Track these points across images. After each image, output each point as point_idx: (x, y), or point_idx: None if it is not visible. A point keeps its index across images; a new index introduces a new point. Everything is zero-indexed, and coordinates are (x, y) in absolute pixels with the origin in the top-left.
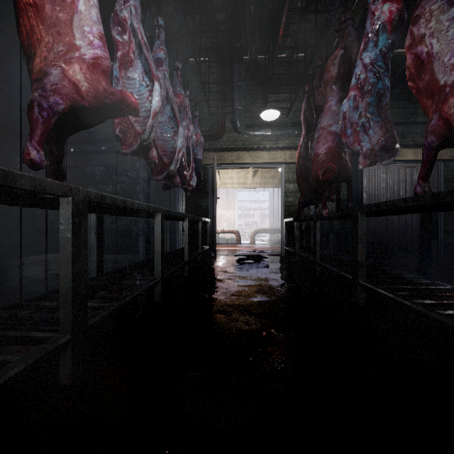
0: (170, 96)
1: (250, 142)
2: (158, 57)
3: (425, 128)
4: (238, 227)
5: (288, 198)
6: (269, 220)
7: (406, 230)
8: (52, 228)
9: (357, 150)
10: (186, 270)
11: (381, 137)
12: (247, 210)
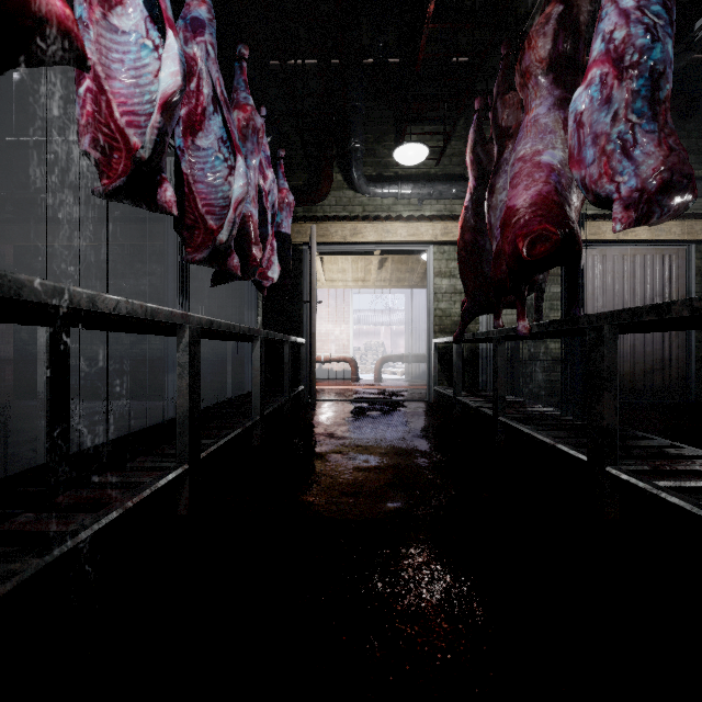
0: (220, 93)
1: (374, 206)
2: (195, 16)
3: None
4: (354, 351)
5: (439, 303)
6: (406, 340)
7: (634, 358)
8: (25, 354)
9: (604, 195)
10: (256, 435)
11: (658, 166)
12: (369, 324)
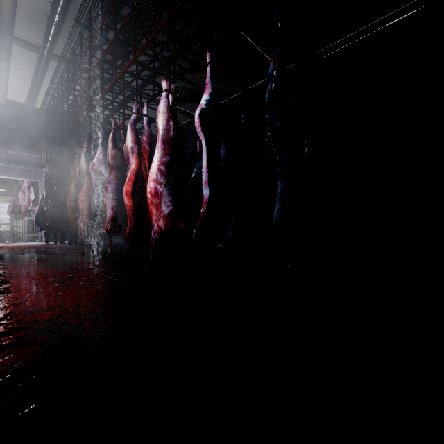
0: None
1: None
2: None
3: None
4: None
5: None
6: None
7: None
8: None
9: None
10: None
11: None
12: (1, 208)
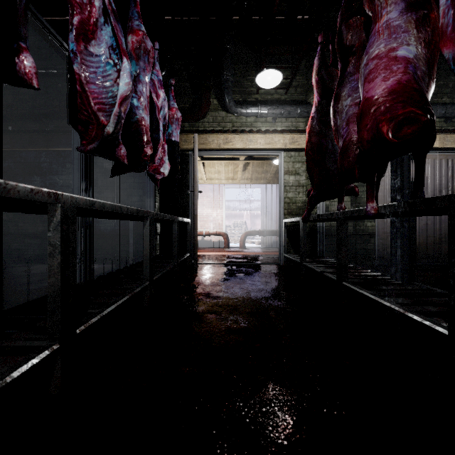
0: (107, 1)
1: (240, 123)
2: None
3: (453, 108)
4: (226, 228)
5: (287, 193)
6: (261, 220)
7: (427, 233)
8: None
9: None
10: (146, 297)
11: None
12: (236, 210)
